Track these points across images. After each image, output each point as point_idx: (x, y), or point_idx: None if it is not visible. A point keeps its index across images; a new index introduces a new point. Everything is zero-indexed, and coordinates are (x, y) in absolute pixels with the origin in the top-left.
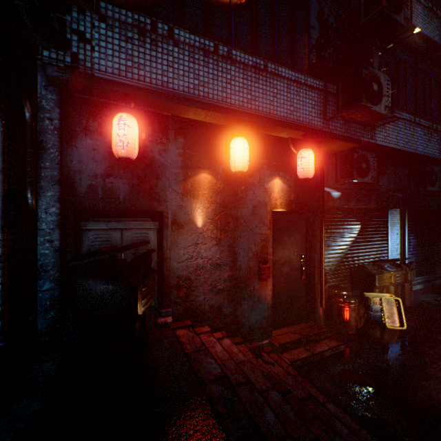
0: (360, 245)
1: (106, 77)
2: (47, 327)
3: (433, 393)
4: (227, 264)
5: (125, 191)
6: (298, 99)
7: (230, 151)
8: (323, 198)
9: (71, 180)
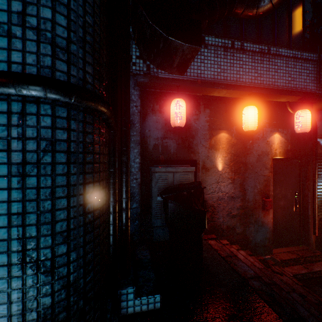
0: None
1: (165, 76)
2: (134, 230)
3: None
4: (238, 197)
5: (174, 147)
6: (294, 71)
7: (243, 116)
8: (316, 147)
9: (145, 141)
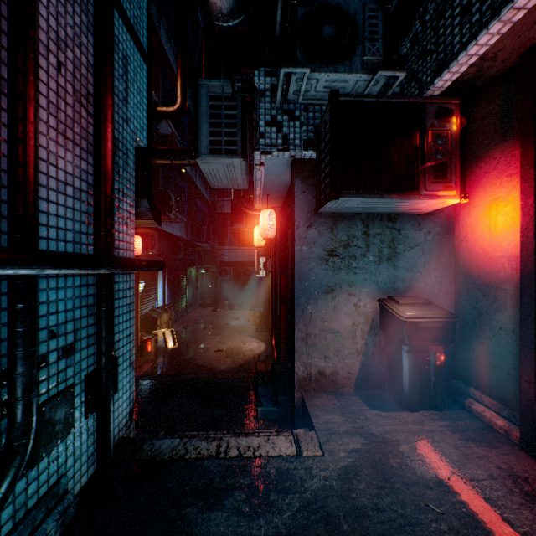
0: (145, 298)
1: None
2: None
3: (199, 363)
4: None
5: None
6: None
7: None
8: None
9: None
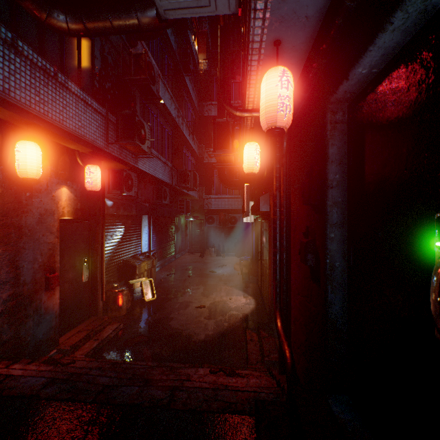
0: (125, 244)
1: None
2: None
3: (175, 326)
4: (7, 282)
5: None
6: (85, 117)
7: (17, 153)
8: (105, 207)
9: None
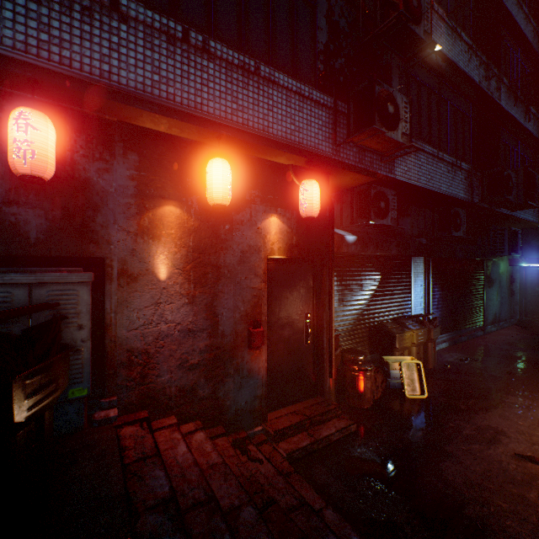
0: (380, 299)
1: (1, 51)
2: None
3: (450, 478)
4: (204, 329)
5: (40, 227)
6: (300, 116)
7: (206, 176)
8: (333, 242)
9: None
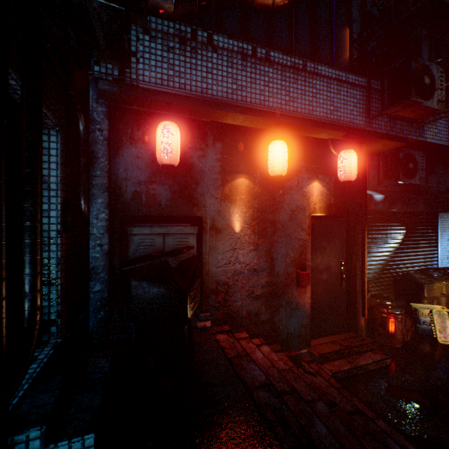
0: (405, 252)
1: (150, 87)
2: (98, 326)
3: None
4: (264, 269)
5: (167, 197)
6: (338, 98)
7: (268, 154)
8: (365, 201)
9: (118, 187)
